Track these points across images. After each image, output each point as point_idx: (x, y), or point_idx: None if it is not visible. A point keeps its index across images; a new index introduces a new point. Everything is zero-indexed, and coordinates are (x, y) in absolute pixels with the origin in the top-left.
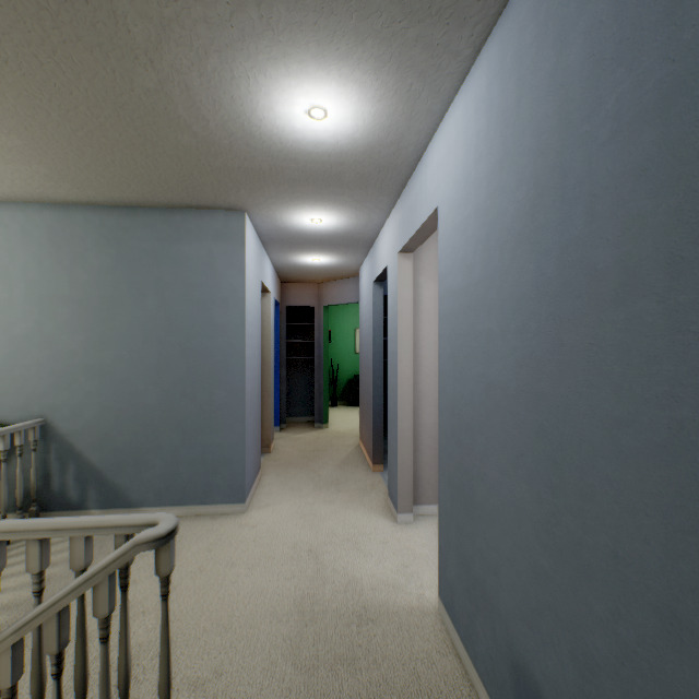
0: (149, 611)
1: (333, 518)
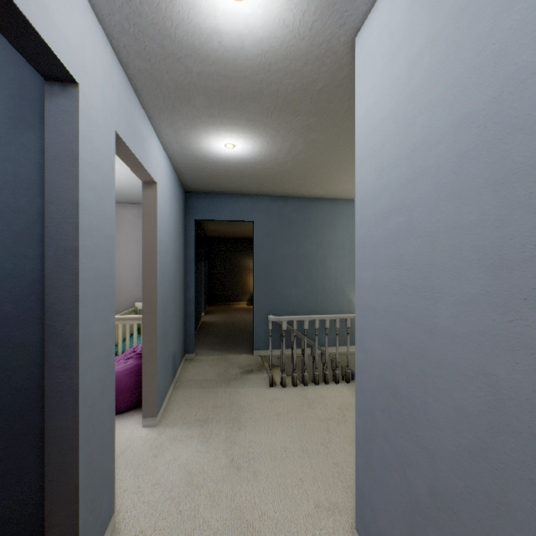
0: (328, 419)
1: (209, 534)
